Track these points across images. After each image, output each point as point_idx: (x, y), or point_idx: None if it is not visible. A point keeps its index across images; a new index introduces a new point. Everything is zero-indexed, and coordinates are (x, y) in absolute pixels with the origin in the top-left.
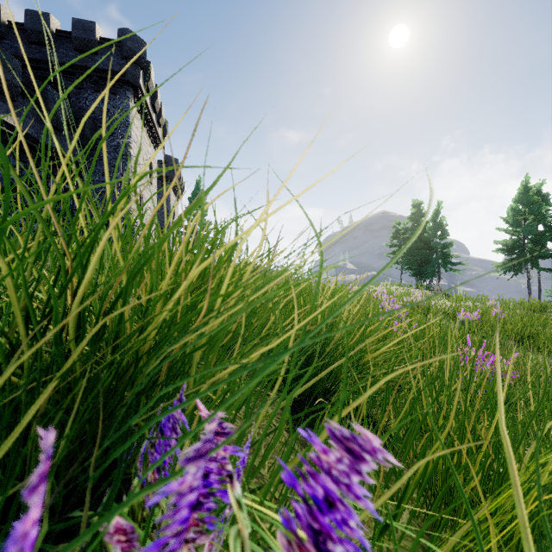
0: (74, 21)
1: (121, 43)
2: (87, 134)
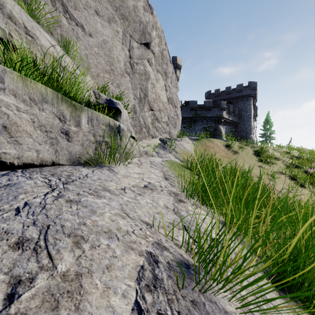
0: (237, 85)
1: (249, 86)
2: (240, 114)
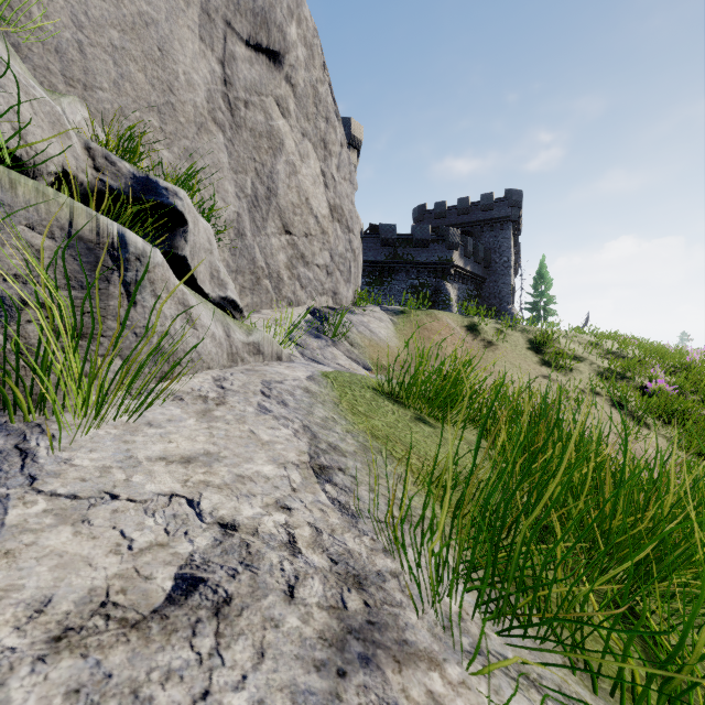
0: (482, 196)
1: (507, 198)
2: (488, 260)
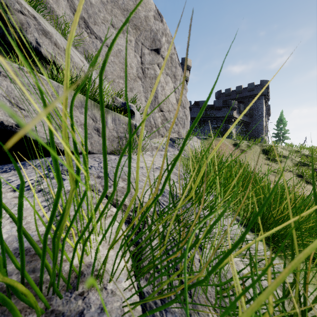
0: (248, 84)
1: (261, 84)
2: (251, 114)
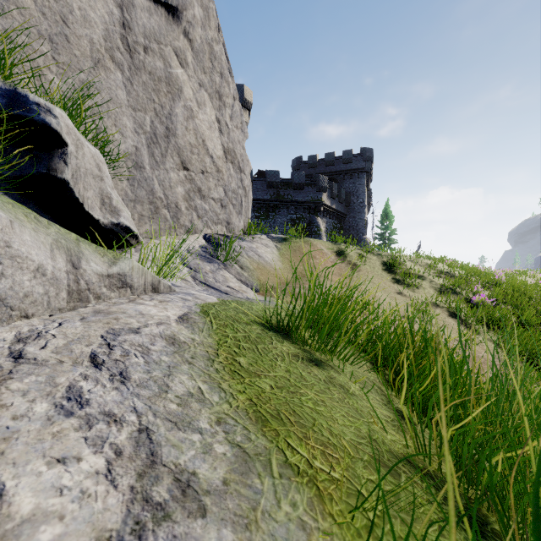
0: (343, 152)
1: (362, 154)
2: (348, 200)
